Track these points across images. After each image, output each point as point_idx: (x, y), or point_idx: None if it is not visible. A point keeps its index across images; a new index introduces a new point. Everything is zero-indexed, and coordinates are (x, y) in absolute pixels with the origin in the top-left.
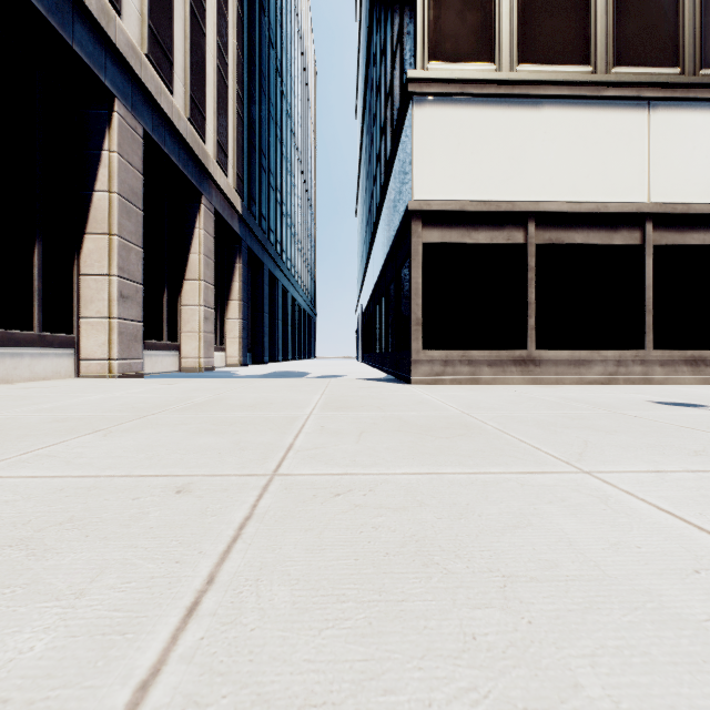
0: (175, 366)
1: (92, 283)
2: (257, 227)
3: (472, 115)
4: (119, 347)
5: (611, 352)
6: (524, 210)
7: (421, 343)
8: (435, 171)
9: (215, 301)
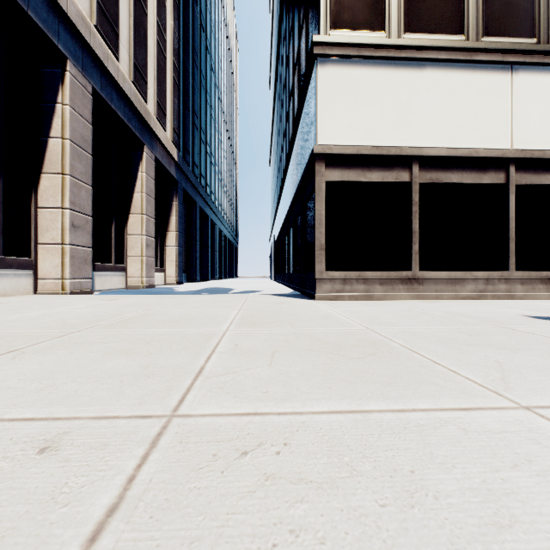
0: (122, 284)
1: (47, 215)
2: (191, 173)
3: (366, 74)
4: (71, 269)
5: (481, 272)
6: (409, 154)
7: (324, 265)
8: (336, 120)
9: (156, 231)
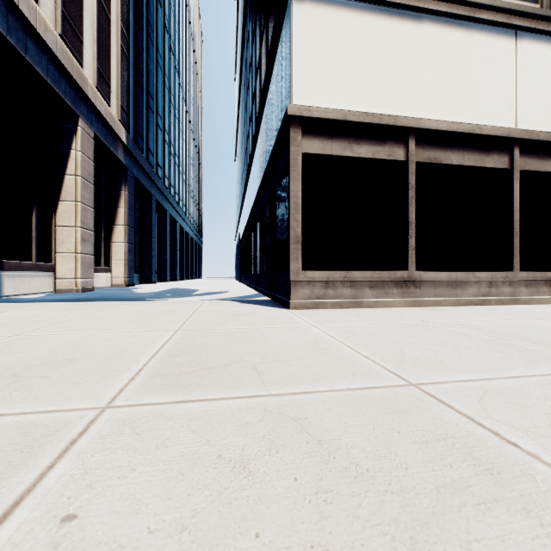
0: (48, 287)
1: None
2: (144, 160)
3: (353, 20)
4: None
5: (484, 273)
6: (405, 125)
7: (300, 263)
8: (316, 75)
9: (99, 224)
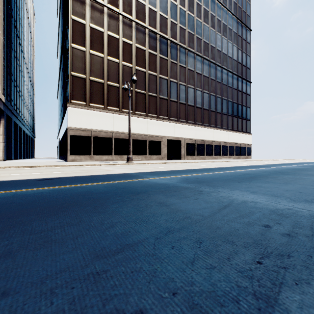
0: None
1: None
2: (10, 105)
3: (80, 112)
4: None
5: (107, 155)
6: (90, 130)
7: (70, 154)
8: (73, 121)
9: None
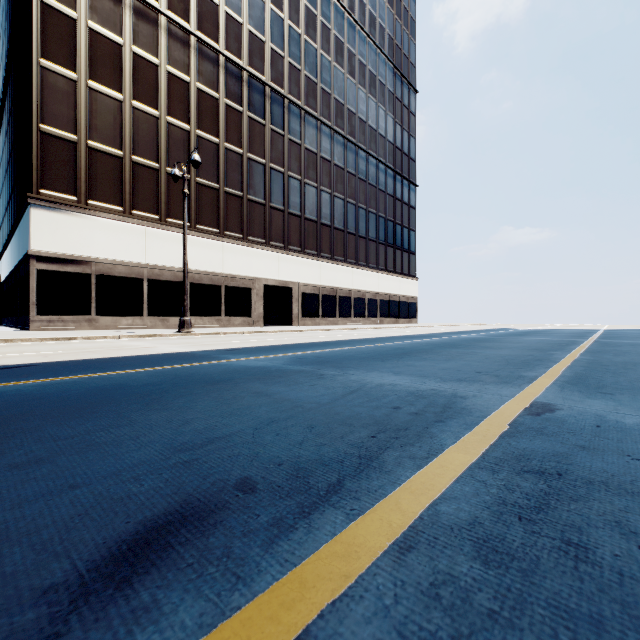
0: None
1: None
2: None
3: (64, 218)
4: None
5: (130, 317)
6: (90, 260)
7: (36, 313)
8: (44, 238)
9: None
